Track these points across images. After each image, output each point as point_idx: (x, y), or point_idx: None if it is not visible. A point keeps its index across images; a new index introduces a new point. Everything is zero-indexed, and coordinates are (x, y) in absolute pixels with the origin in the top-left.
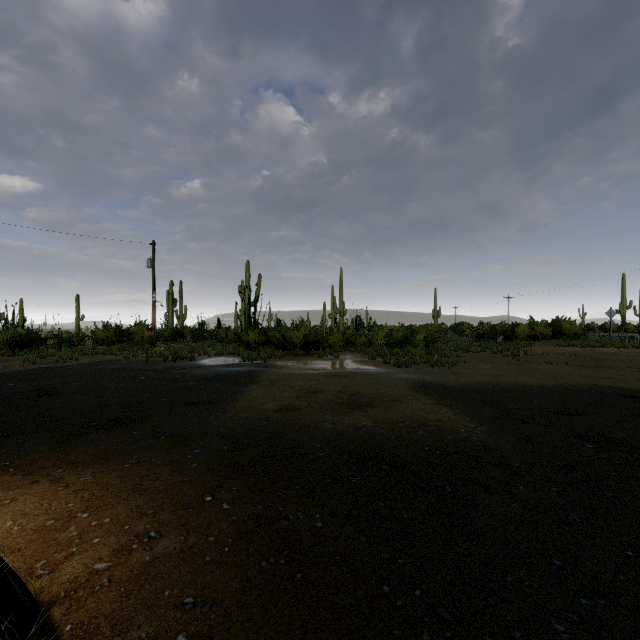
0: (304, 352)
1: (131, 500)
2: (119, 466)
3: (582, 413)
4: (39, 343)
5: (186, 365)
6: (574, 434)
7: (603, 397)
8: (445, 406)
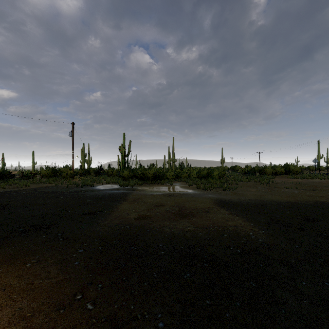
0: (153, 181)
1: (18, 301)
2: (22, 266)
3: (318, 220)
4: (10, 177)
5: (88, 189)
6: (320, 235)
7: (325, 209)
8: (236, 216)
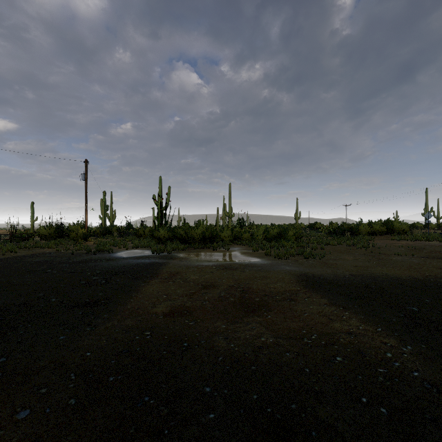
0: (202, 245)
1: None
2: None
3: None
4: None
5: (103, 257)
6: None
7: None
8: (344, 309)
